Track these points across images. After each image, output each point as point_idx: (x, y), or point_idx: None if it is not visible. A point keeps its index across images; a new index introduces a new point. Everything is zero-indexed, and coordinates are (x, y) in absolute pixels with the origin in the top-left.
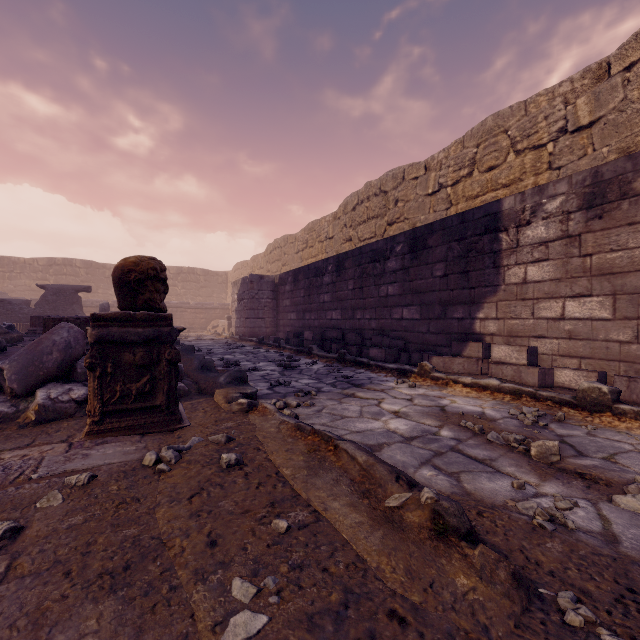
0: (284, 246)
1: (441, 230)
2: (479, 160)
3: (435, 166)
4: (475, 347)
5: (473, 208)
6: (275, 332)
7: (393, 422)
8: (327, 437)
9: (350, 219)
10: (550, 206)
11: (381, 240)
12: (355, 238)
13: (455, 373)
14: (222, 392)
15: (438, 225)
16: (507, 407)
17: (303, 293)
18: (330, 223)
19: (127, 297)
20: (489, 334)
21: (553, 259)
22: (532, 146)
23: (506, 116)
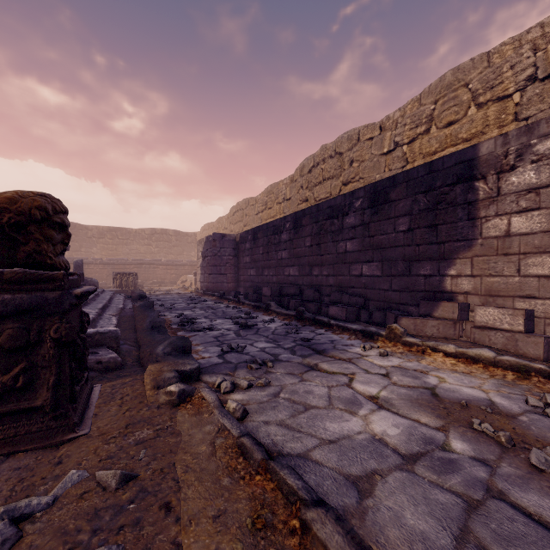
0: (245, 208)
1: (405, 182)
2: (437, 116)
3: (390, 125)
4: (449, 307)
5: (443, 156)
6: (236, 287)
7: (376, 420)
8: (287, 491)
9: (306, 181)
10: (542, 147)
11: (339, 196)
12: (311, 198)
13: (429, 337)
14: (153, 370)
15: (402, 177)
16: (517, 391)
17: (262, 250)
18: (287, 185)
19: (1, 248)
20: (462, 293)
21: (546, 207)
22: (496, 97)
23: (467, 69)
